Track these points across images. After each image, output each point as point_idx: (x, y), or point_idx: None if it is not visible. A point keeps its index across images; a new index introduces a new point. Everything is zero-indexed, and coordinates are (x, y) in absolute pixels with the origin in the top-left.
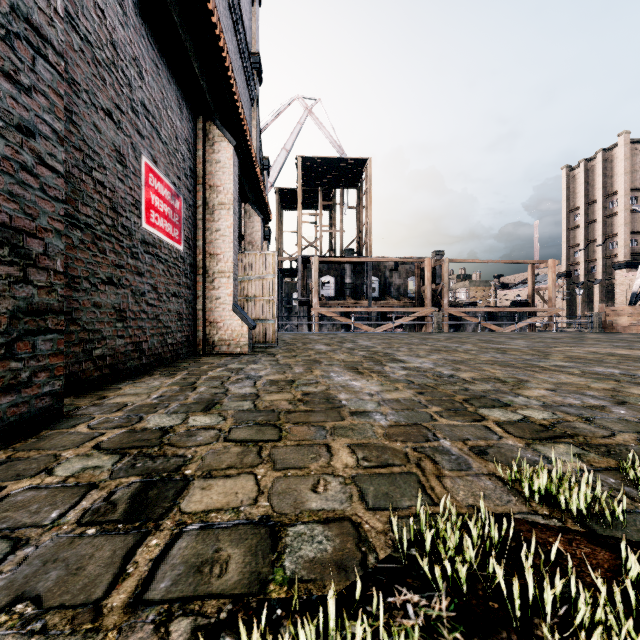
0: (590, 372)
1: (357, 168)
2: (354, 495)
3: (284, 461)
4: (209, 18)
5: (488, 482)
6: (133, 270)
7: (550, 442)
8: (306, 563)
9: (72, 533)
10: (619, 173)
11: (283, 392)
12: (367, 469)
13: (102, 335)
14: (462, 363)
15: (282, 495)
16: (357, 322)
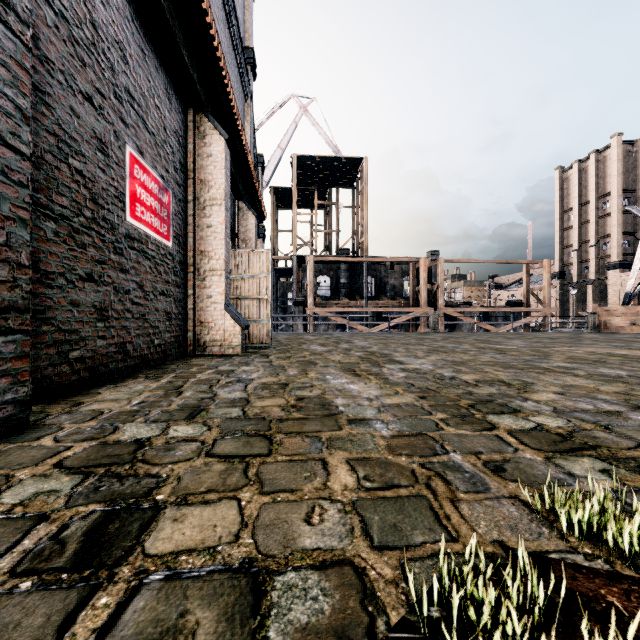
0: (596, 374)
1: (352, 167)
2: (356, 527)
3: (273, 482)
4: (199, 4)
5: (512, 508)
6: (116, 266)
7: (572, 455)
8: (297, 633)
9: (0, 588)
10: (612, 174)
11: (275, 397)
12: (370, 492)
13: (80, 336)
14: (462, 364)
15: (269, 528)
16: (353, 322)
